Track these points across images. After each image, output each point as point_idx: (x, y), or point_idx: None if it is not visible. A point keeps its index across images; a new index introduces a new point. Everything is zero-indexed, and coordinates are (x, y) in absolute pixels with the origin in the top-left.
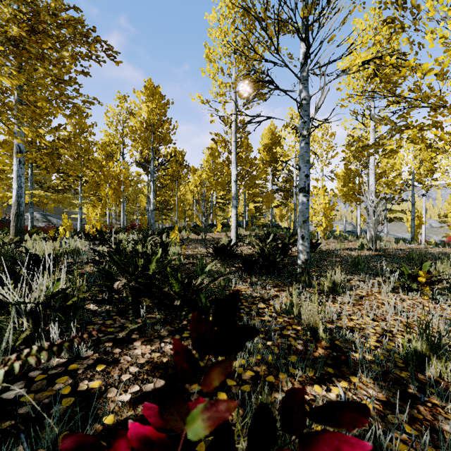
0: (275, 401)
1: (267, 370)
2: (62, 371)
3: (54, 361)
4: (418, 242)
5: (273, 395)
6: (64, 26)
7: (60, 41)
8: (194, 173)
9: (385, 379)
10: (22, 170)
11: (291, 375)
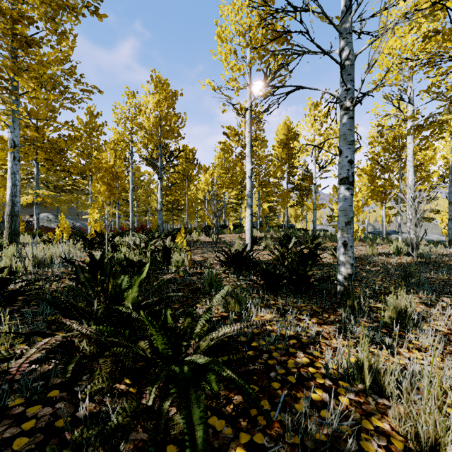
0: None
1: None
2: None
3: None
4: None
5: None
6: None
7: None
8: (206, 172)
9: None
10: (17, 166)
11: None
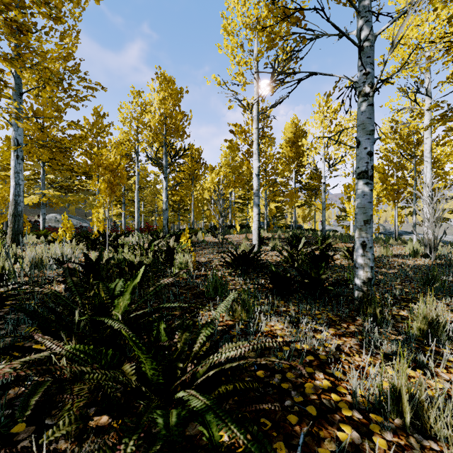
0: None
1: None
2: None
3: None
4: None
5: None
6: None
7: None
8: (212, 172)
9: None
10: (21, 165)
11: None
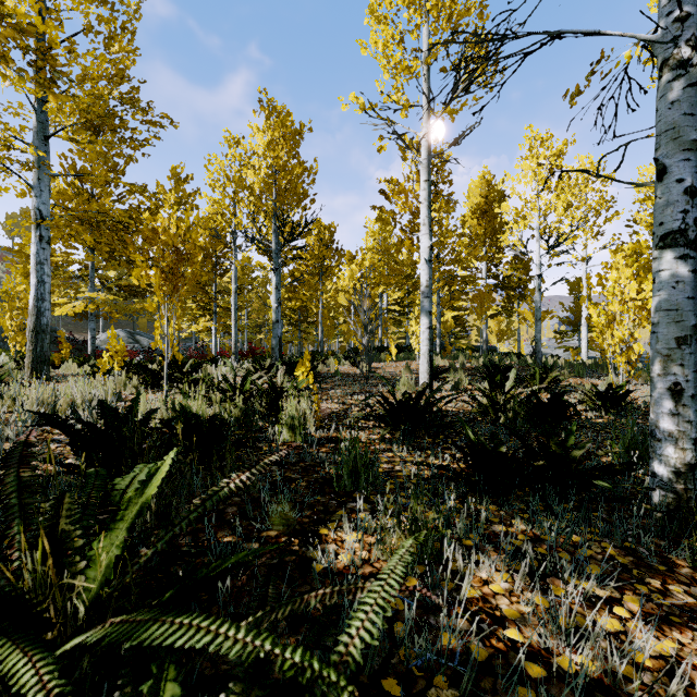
0: None
1: None
2: None
3: None
4: None
5: None
6: None
7: None
8: (351, 263)
9: None
10: (46, 252)
11: None
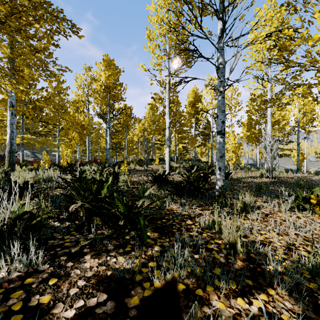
0: (204, 316)
1: (196, 282)
2: (18, 285)
3: (14, 275)
4: (302, 172)
5: (202, 309)
6: (38, 7)
7: (35, 20)
8: (139, 122)
9: (297, 291)
10: (14, 119)
11: (217, 287)
